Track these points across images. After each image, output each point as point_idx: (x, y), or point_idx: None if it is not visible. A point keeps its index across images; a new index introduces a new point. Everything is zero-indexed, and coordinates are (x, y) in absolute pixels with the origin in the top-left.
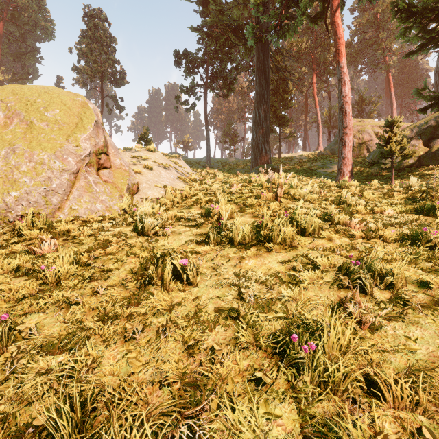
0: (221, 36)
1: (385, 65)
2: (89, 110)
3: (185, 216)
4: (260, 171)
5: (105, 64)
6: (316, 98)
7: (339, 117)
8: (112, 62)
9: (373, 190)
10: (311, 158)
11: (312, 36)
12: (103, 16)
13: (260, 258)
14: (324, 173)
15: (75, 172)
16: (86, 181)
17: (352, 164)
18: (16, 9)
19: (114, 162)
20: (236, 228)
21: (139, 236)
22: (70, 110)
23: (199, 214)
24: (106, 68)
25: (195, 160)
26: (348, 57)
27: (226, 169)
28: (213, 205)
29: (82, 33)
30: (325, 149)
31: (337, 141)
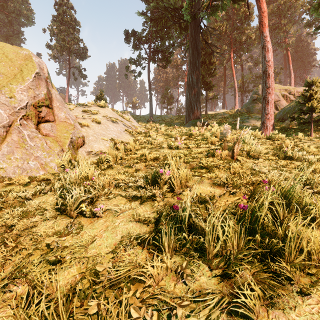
0: (161, 19)
1: (286, 44)
2: (32, 62)
3: (126, 180)
4: (193, 125)
5: (71, 41)
6: (233, 69)
7: (262, 79)
8: (77, 40)
9: (304, 142)
10: (231, 115)
11: (229, 22)
12: (69, 5)
13: (277, 316)
14: (243, 126)
15: (6, 125)
16: (20, 135)
17: (273, 119)
18: (5, 1)
19: (58, 115)
20: (201, 213)
21: (60, 215)
22: (12, 61)
23: (144, 178)
24: (72, 45)
25: (141, 116)
26: (257, 38)
27: (165, 123)
28: (162, 170)
29: (53, 18)
30: (242, 108)
31: (252, 101)
